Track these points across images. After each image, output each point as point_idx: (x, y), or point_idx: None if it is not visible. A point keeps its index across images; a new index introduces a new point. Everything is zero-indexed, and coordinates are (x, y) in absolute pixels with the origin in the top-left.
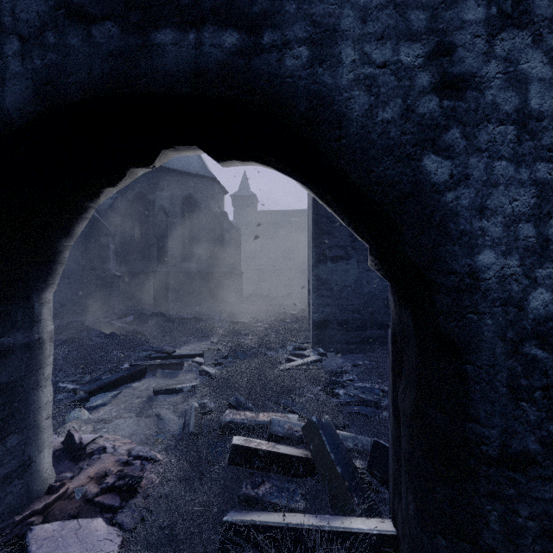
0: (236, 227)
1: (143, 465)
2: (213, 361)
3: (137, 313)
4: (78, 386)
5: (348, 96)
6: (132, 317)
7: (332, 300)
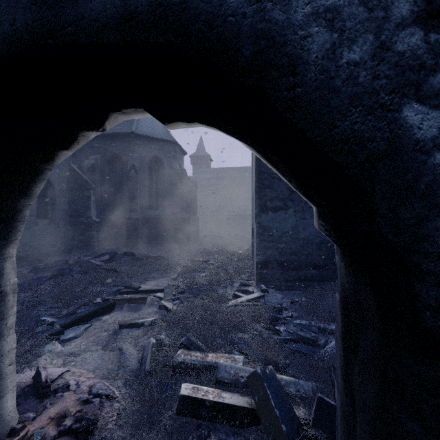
0: (193, 181)
1: (101, 403)
2: (172, 297)
3: (112, 252)
4: (56, 319)
5: (304, 34)
6: (108, 256)
7: (272, 244)
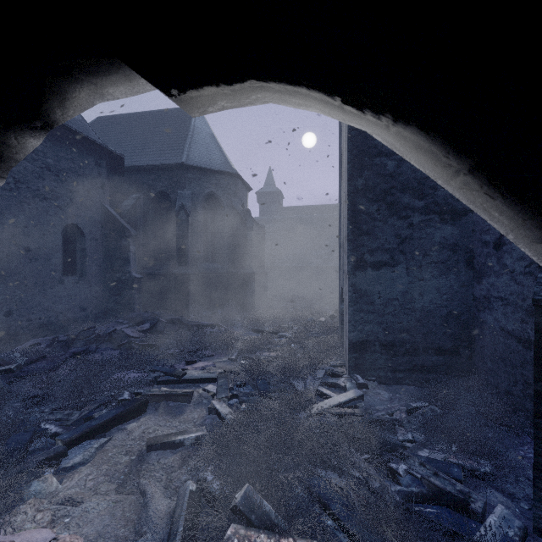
0: (260, 225)
1: None
2: (227, 393)
3: (154, 319)
4: (61, 429)
5: None
6: (148, 324)
7: (373, 316)
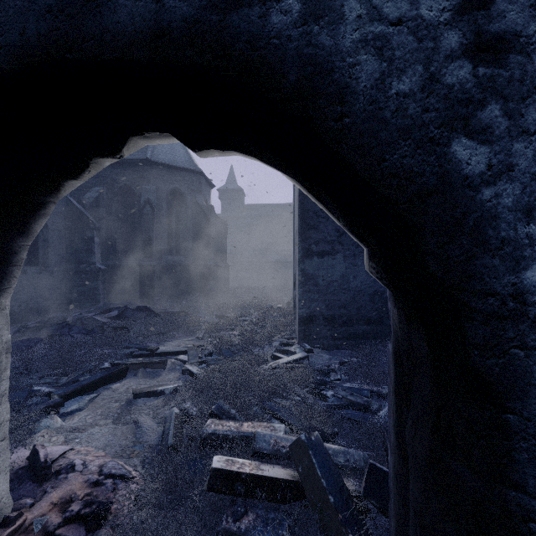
0: (222, 221)
1: (115, 484)
2: (197, 359)
3: (122, 307)
4: (53, 389)
5: (353, 61)
6: (116, 312)
7: (318, 295)
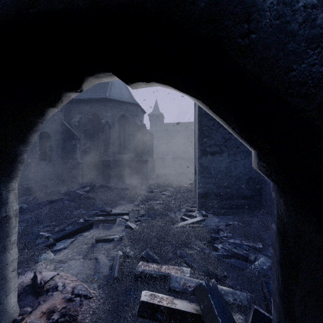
0: (150, 133)
1: (81, 301)
2: (134, 219)
3: (92, 185)
4: (50, 234)
5: None
6: (89, 188)
7: (211, 180)
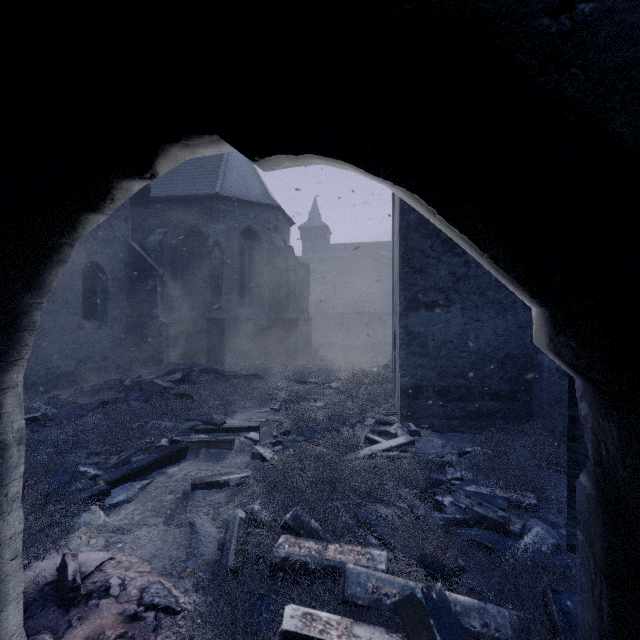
0: (304, 264)
1: (157, 619)
2: (271, 440)
3: (186, 369)
4: (100, 472)
5: None
6: (180, 374)
7: (426, 360)
